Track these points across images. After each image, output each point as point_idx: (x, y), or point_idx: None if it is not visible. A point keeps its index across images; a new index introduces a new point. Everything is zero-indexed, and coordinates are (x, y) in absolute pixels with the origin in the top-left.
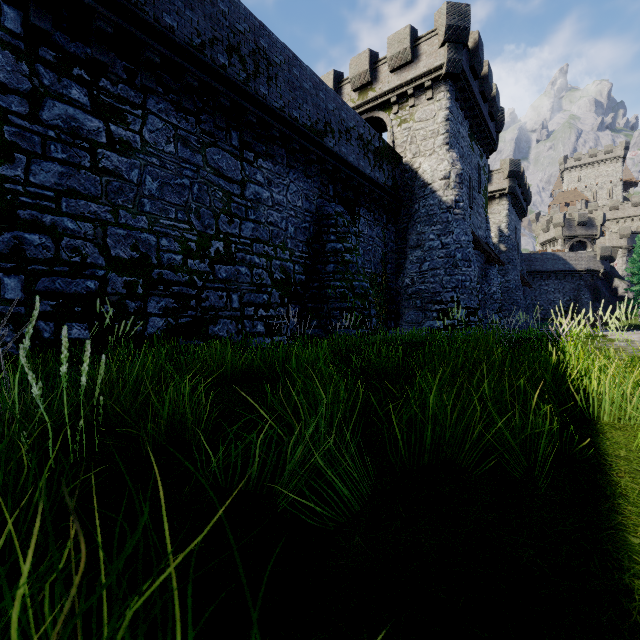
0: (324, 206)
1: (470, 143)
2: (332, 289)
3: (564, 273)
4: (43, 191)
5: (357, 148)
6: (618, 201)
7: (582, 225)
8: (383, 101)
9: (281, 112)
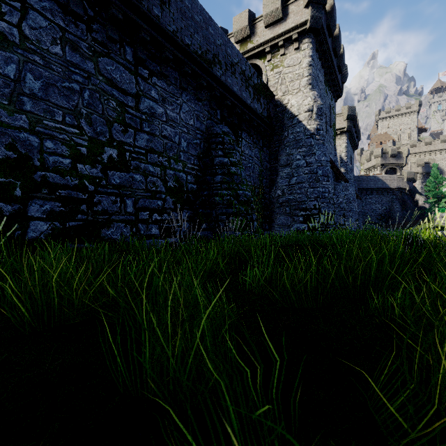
0: (213, 126)
1: (325, 87)
2: (220, 197)
3: (382, 190)
4: None
5: (240, 81)
6: (416, 141)
7: (393, 156)
8: (259, 51)
9: (174, 35)
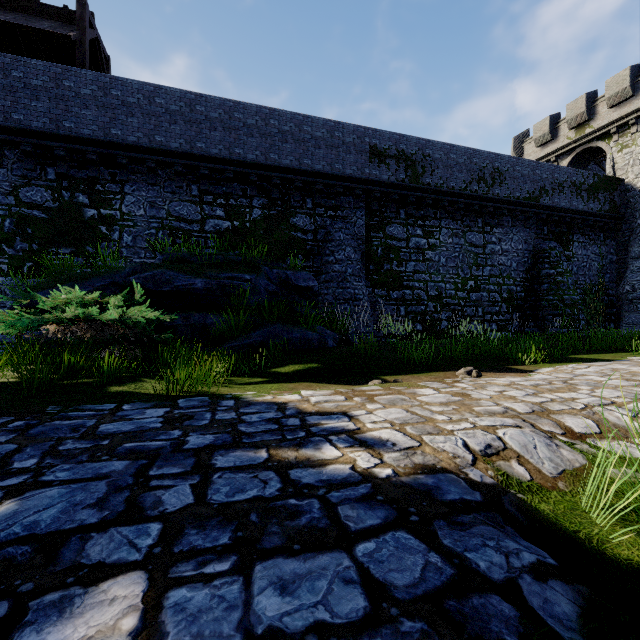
0: (539, 244)
1: None
2: (546, 301)
3: None
4: (409, 273)
5: (569, 194)
6: None
7: None
8: (601, 133)
9: (508, 198)
